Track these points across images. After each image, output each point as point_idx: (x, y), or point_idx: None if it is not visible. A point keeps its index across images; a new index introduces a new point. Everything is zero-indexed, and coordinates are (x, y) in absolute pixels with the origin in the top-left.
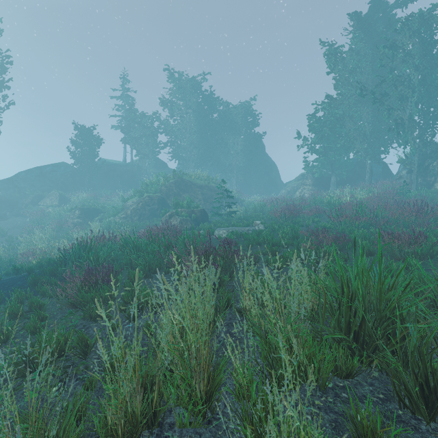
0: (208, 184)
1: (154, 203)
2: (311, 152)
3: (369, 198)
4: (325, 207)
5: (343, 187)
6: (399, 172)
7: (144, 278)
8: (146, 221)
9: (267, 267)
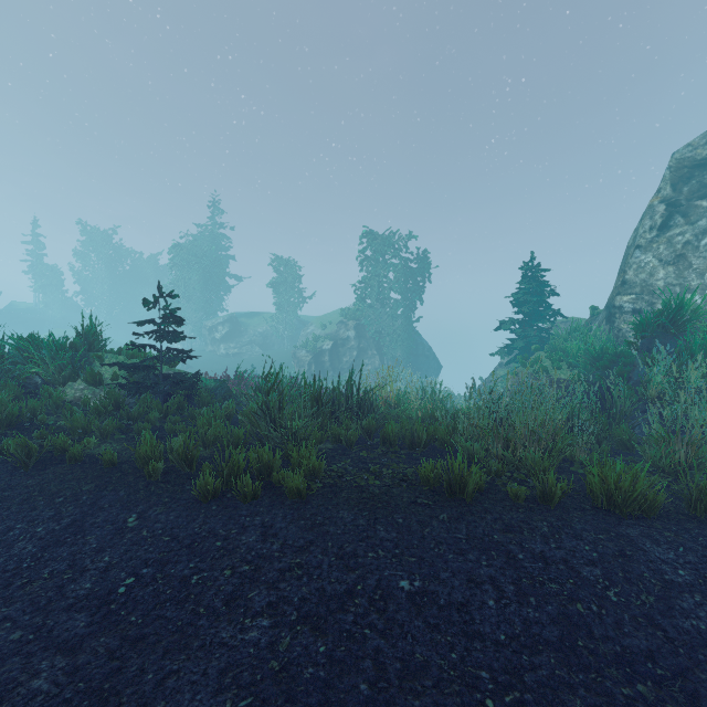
0: None
1: None
2: None
3: None
4: None
5: None
6: None
7: None
8: None
9: None
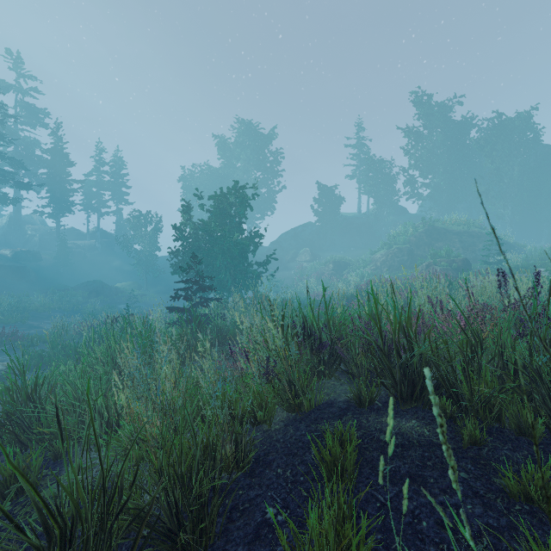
0: (468, 229)
1: (403, 255)
2: None
3: None
4: None
5: None
6: None
7: None
8: (395, 272)
9: None
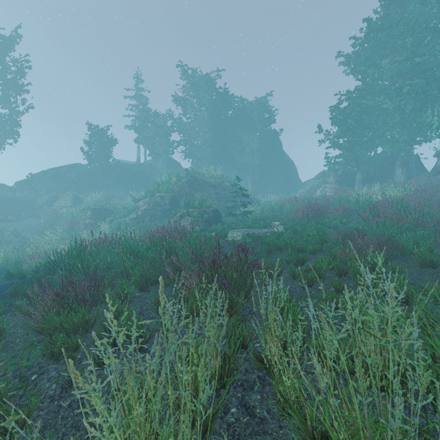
0: (222, 183)
1: (165, 203)
2: (333, 148)
3: (405, 195)
4: (353, 206)
5: (369, 185)
6: (437, 166)
7: (139, 292)
8: (157, 222)
9: (294, 281)
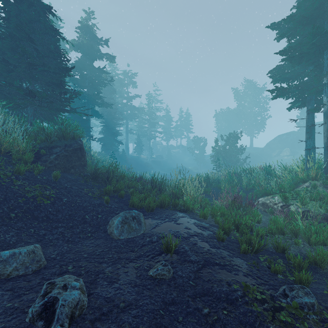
0: None
1: None
2: None
3: None
4: None
5: None
6: None
7: None
8: None
9: None
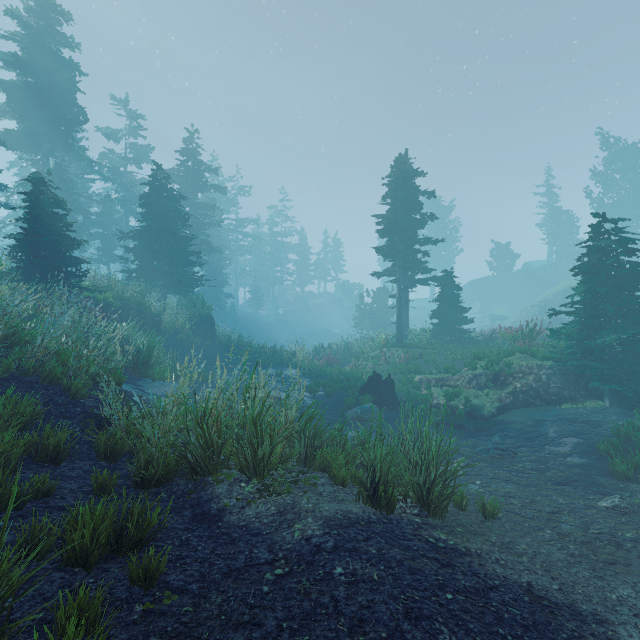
0: None
1: (535, 311)
2: None
3: None
4: None
5: None
6: None
7: None
8: None
9: None
